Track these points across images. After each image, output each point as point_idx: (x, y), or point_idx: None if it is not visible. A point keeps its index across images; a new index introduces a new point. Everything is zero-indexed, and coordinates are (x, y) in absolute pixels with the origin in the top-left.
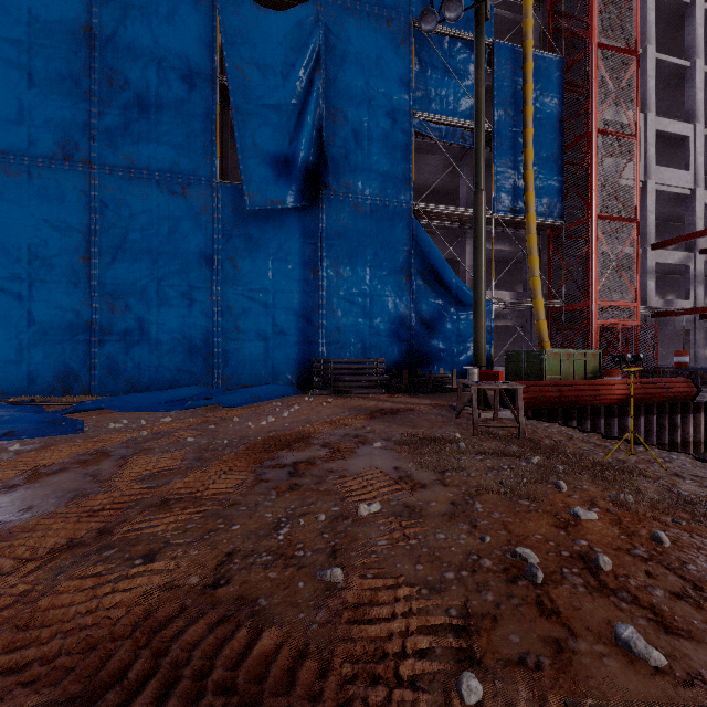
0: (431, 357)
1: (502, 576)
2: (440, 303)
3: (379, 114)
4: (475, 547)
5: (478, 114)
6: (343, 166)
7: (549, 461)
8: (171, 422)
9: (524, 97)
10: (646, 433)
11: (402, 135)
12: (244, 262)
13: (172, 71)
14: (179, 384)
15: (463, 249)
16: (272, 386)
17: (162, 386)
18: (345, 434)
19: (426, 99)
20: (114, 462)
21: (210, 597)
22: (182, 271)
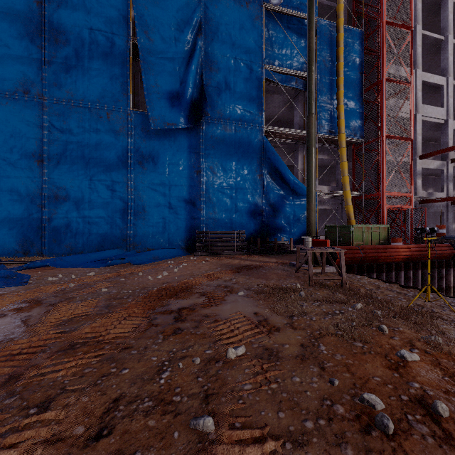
0: (276, 229)
1: (355, 424)
2: (282, 193)
3: (241, 66)
4: (327, 391)
5: (310, 61)
6: (216, 100)
7: (368, 306)
8: (93, 276)
9: (337, 56)
10: (422, 281)
11: (256, 80)
12: (149, 165)
13: (99, 33)
14: (104, 248)
15: (297, 157)
16: (168, 249)
17: (92, 249)
18: (217, 285)
19: (273, 57)
20: (42, 309)
21: (91, 450)
22: (106, 170)
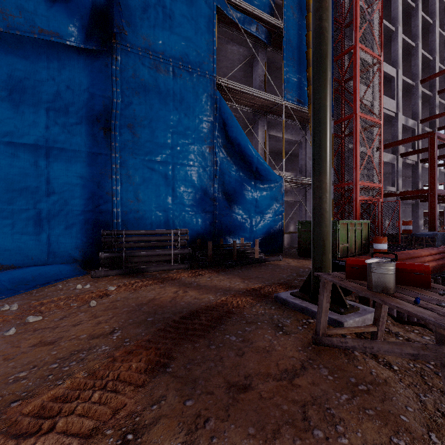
0: (233, 227)
1: None
2: (240, 176)
3: None
4: None
5: None
6: (141, 18)
7: None
8: None
9: (308, 5)
10: None
11: (205, 5)
12: (2, 104)
13: None
14: None
15: (256, 133)
16: (34, 268)
17: None
18: None
19: None
20: None
21: None
22: None
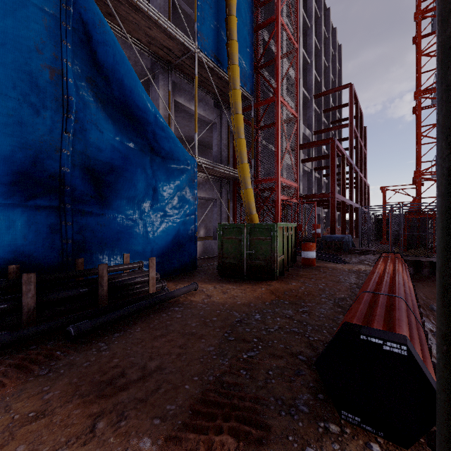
0: (107, 234)
1: None
2: (124, 142)
3: None
4: None
5: None
6: None
7: None
8: None
9: None
10: None
11: None
12: None
13: None
14: None
15: (155, 93)
16: None
17: None
18: None
19: None
20: None
21: None
22: None
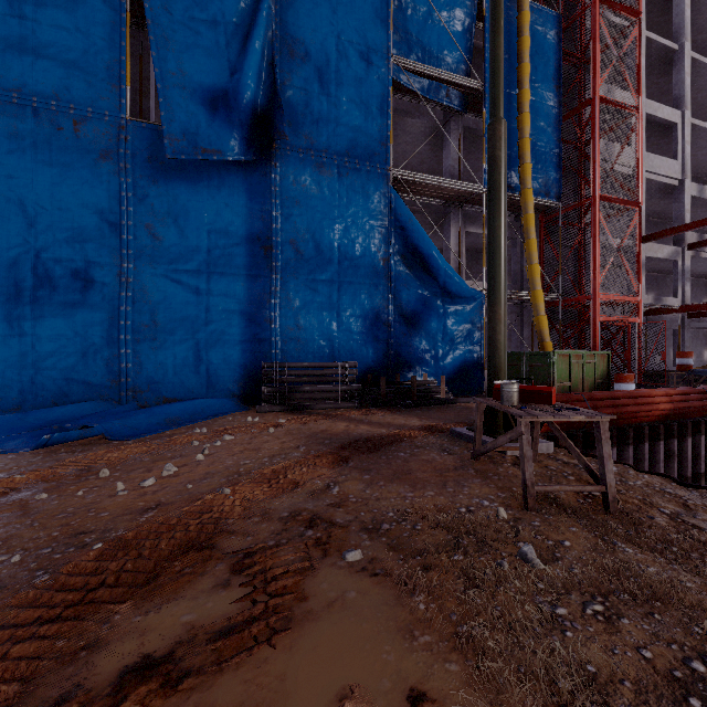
0: (413, 359)
1: None
2: (423, 293)
3: (349, 53)
4: None
5: (496, 8)
6: (302, 114)
7: None
8: None
9: (519, 53)
10: (692, 458)
11: (378, 82)
12: (167, 231)
13: None
14: (68, 400)
15: (447, 232)
16: (202, 400)
17: (42, 402)
18: (290, 514)
19: (407, 45)
20: None
21: None
22: (74, 239)
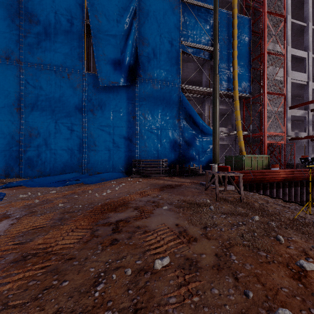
0: (189, 158)
1: None
2: (193, 132)
3: (164, 41)
4: (243, 304)
5: (215, 36)
6: (147, 66)
7: (263, 218)
8: (54, 194)
9: (233, 36)
10: (295, 196)
11: (176, 52)
12: (98, 112)
13: (62, 16)
14: (65, 172)
15: (204, 107)
16: (112, 173)
17: (57, 173)
18: (147, 201)
19: (187, 36)
20: (9, 221)
21: None
22: (67, 116)
